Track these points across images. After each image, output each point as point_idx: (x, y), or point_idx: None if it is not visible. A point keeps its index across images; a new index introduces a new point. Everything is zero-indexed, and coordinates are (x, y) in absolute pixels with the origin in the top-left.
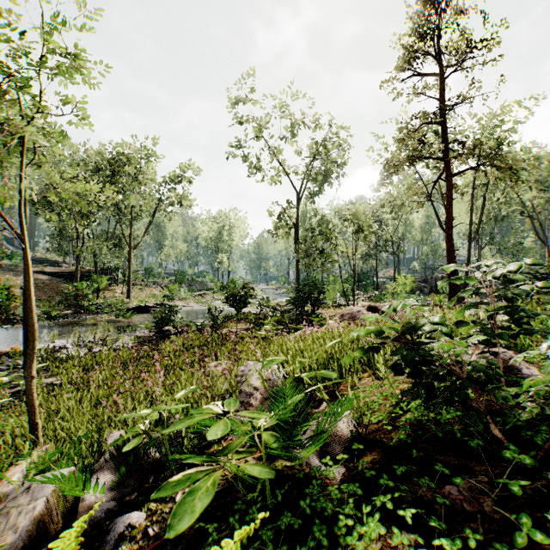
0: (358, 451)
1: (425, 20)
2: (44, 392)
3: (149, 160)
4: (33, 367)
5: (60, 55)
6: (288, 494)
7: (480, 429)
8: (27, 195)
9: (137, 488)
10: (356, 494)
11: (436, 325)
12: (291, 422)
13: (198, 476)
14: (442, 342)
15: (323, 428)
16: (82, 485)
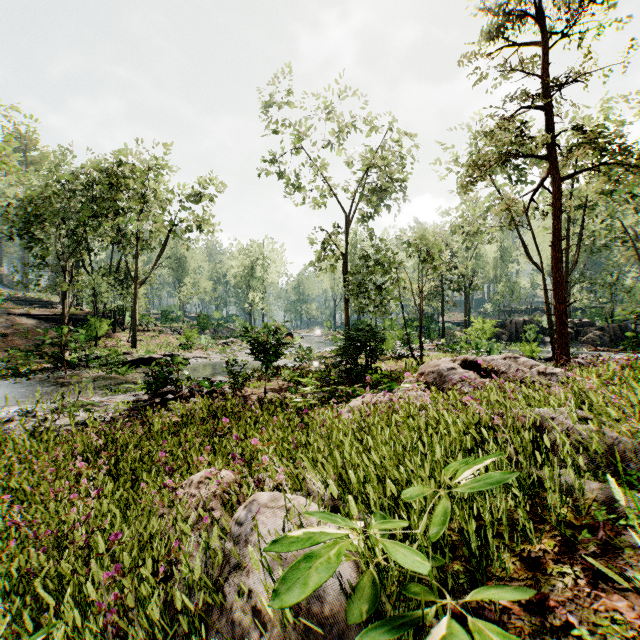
0: None
1: None
2: None
3: (158, 172)
4: None
5: None
6: None
7: None
8: None
9: None
10: None
11: None
12: None
13: None
14: None
15: None
16: None
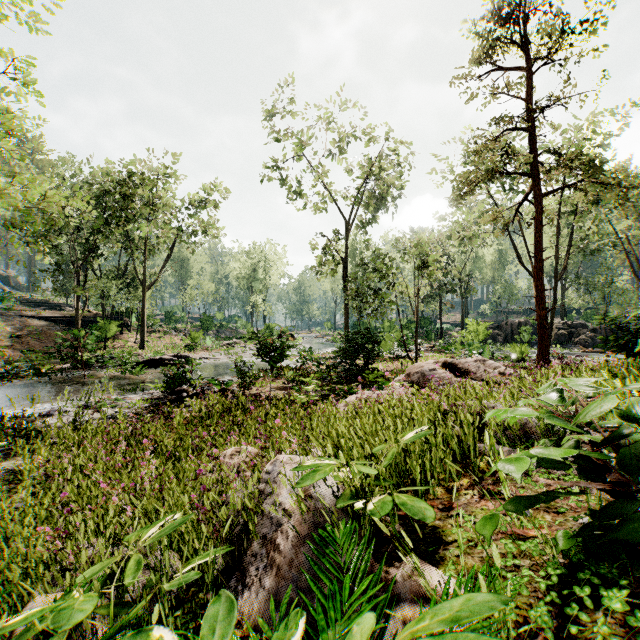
0: None
1: None
2: None
3: (166, 181)
4: None
5: None
6: None
7: None
8: None
9: None
10: None
11: None
12: None
13: None
14: None
15: None
16: None
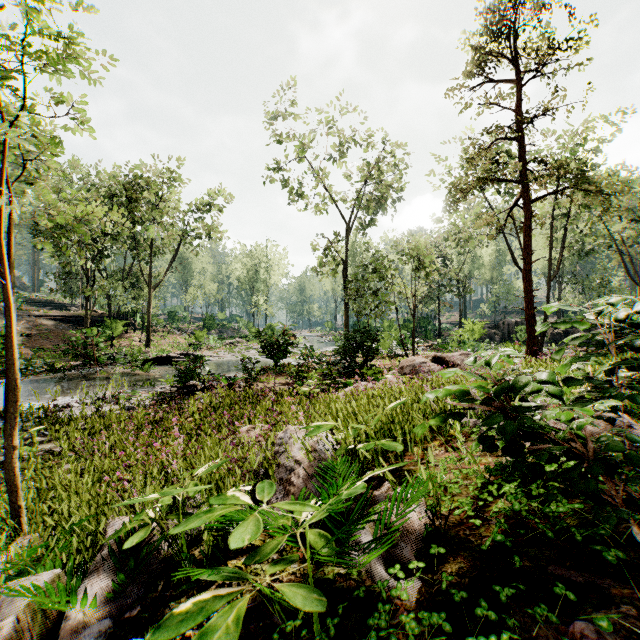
0: (437, 555)
1: (499, 16)
2: (38, 462)
3: (171, 184)
4: (15, 435)
5: (50, 39)
6: (343, 620)
7: (608, 528)
8: (6, 216)
9: (141, 598)
10: (440, 626)
11: (544, 384)
12: (345, 511)
13: (216, 605)
14: (558, 409)
15: (388, 521)
16: (64, 599)
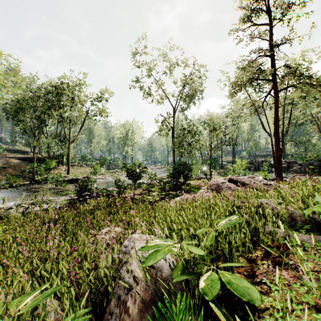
0: None
1: None
2: None
3: (80, 87)
4: None
5: None
6: None
7: None
8: None
9: None
10: None
11: None
12: None
13: None
14: None
15: None
16: None
